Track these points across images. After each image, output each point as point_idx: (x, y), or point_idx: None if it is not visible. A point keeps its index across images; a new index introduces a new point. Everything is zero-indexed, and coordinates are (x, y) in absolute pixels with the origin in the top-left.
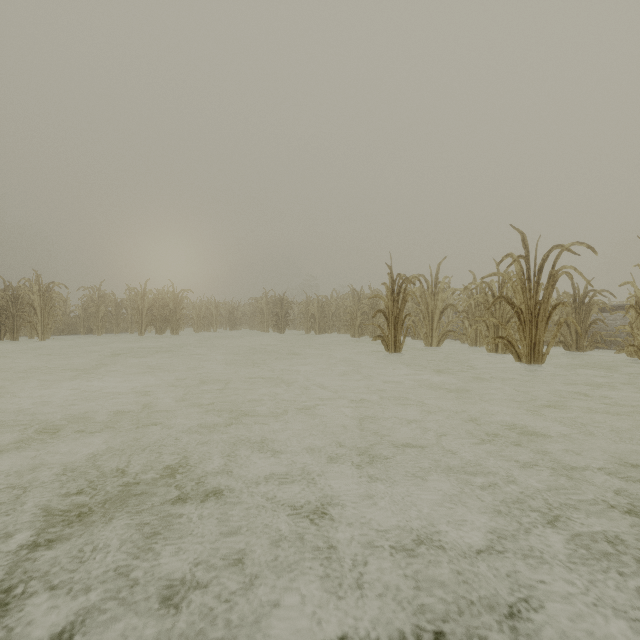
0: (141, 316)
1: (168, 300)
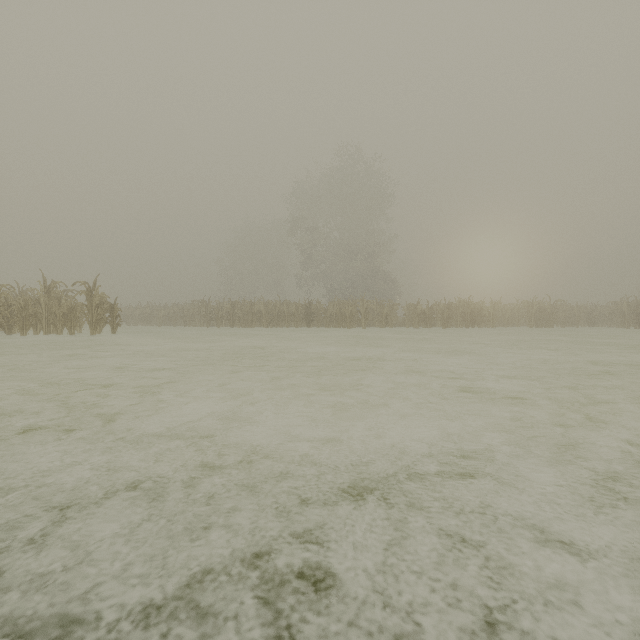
0: (530, 317)
1: (546, 307)
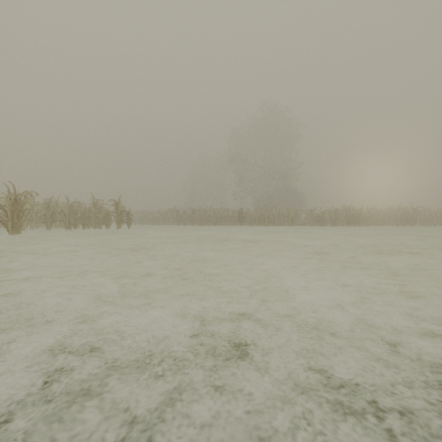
0: (397, 218)
1: (409, 211)
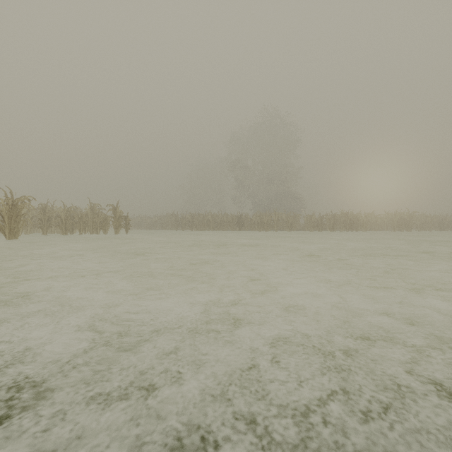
0: (394, 223)
1: (405, 217)
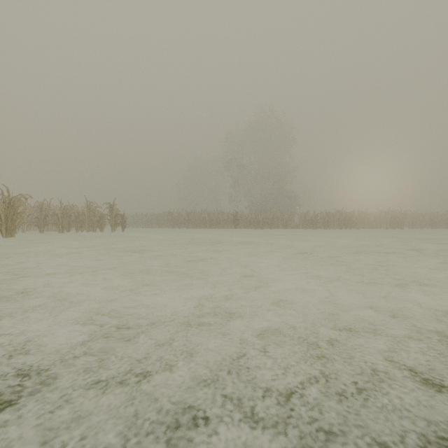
0: (387, 222)
1: (398, 215)
